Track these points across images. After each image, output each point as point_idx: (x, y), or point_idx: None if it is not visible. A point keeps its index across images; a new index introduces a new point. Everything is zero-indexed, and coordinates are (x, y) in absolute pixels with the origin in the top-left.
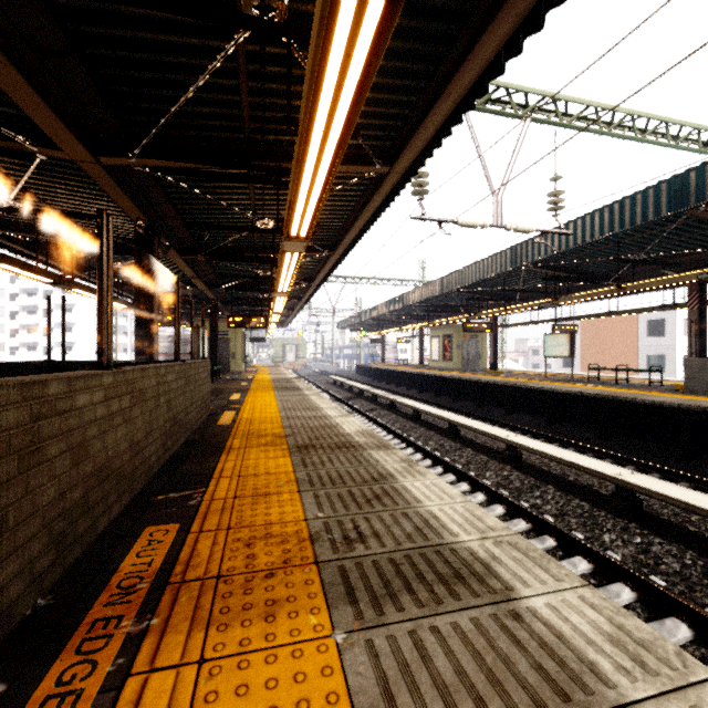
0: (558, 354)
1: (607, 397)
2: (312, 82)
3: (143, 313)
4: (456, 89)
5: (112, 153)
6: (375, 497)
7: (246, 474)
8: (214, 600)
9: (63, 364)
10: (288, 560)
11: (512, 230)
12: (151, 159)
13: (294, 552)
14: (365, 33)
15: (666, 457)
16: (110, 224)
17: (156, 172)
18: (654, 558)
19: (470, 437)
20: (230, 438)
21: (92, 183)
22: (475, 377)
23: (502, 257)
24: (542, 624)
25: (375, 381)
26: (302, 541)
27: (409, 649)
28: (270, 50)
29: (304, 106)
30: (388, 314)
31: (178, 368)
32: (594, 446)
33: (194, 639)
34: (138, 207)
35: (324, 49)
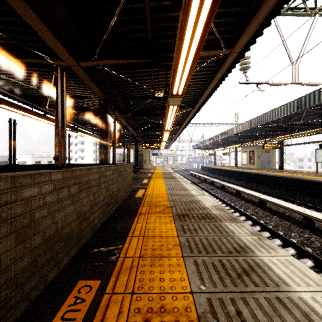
0: None
1: None
2: None
3: (103, 141)
4: None
5: (85, 60)
6: (243, 271)
7: (147, 234)
8: None
9: (69, 165)
10: None
11: (305, 85)
12: (102, 61)
13: None
14: None
15: None
16: (64, 76)
17: (105, 67)
18: None
19: (274, 208)
20: (141, 206)
21: (81, 81)
22: (270, 173)
23: (291, 105)
24: None
25: (211, 174)
26: None
27: None
28: None
29: None
30: (219, 141)
31: (113, 168)
32: None
33: None
34: (100, 89)
35: None
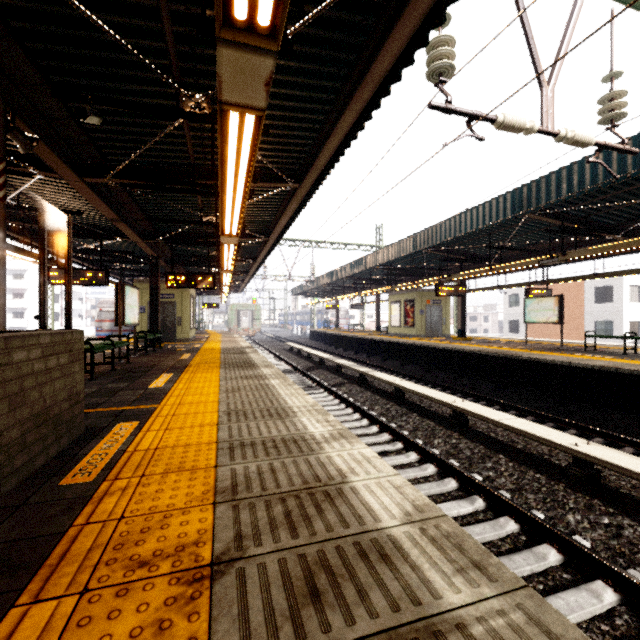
0: (543, 320)
1: None
2: None
3: None
4: None
5: None
6: None
7: None
8: None
9: None
10: None
11: (565, 140)
12: None
13: None
14: None
15: None
16: None
17: None
18: None
19: (485, 430)
20: (23, 598)
21: None
22: (450, 345)
23: (500, 203)
24: None
25: (331, 347)
26: None
27: None
28: None
29: None
30: (347, 279)
31: None
32: None
33: None
34: None
35: None
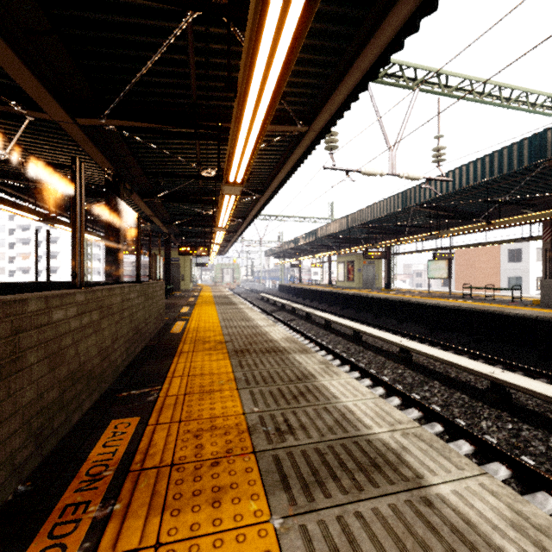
0: (438, 276)
1: (479, 310)
2: (249, 50)
3: (111, 244)
4: (363, 61)
5: (86, 115)
6: (300, 394)
7: (194, 373)
8: (168, 486)
9: (48, 284)
10: (230, 450)
11: (404, 178)
12: (117, 120)
13: (235, 443)
14: (295, 7)
15: (527, 358)
16: (82, 169)
17: (121, 130)
18: (523, 441)
19: (370, 342)
20: (181, 344)
21: (71, 140)
22: (373, 294)
23: (395, 199)
24: (451, 510)
25: (294, 297)
26: (241, 433)
27: (338, 534)
28: (213, 30)
29: (242, 72)
30: (304, 245)
31: (139, 288)
32: (469, 349)
33: (151, 524)
34: (108, 159)
35: (260, 22)
